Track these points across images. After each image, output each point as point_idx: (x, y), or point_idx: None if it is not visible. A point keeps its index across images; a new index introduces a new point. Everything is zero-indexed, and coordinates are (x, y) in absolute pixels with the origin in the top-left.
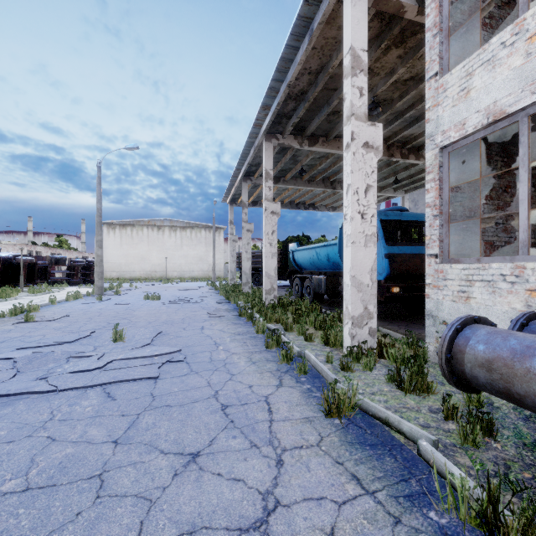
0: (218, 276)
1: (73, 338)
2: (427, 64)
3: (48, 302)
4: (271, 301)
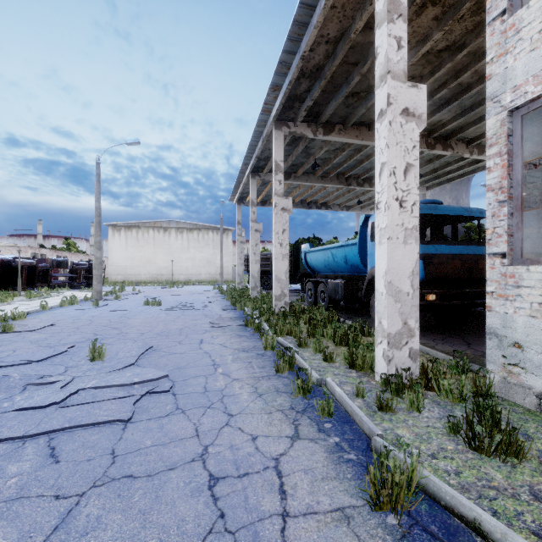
0: (226, 280)
1: (44, 355)
2: (488, 2)
3: (38, 308)
4: (282, 308)
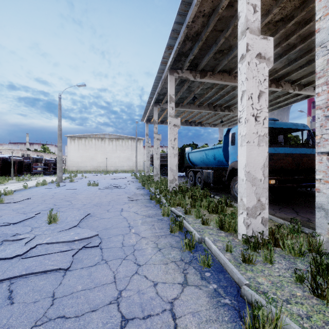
0: (139, 170)
1: (19, 219)
2: None
3: (22, 188)
4: (173, 188)
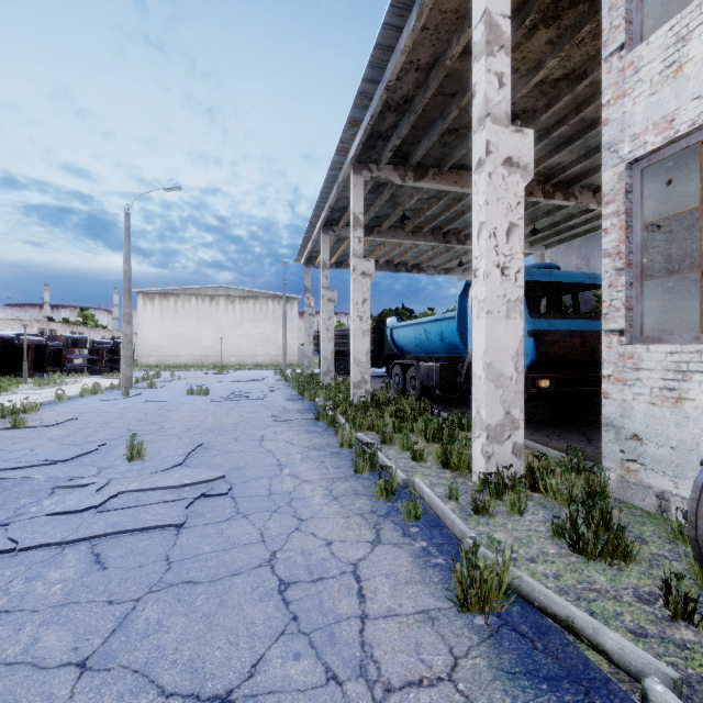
0: (290, 363)
1: (71, 455)
2: (605, 33)
3: (53, 399)
4: (362, 398)
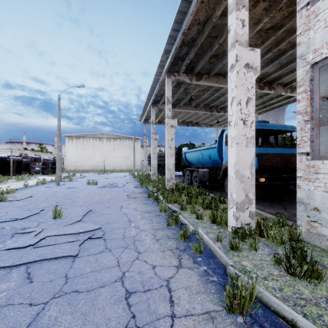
0: (136, 169)
1: (25, 215)
2: None
3: (23, 186)
4: (171, 187)
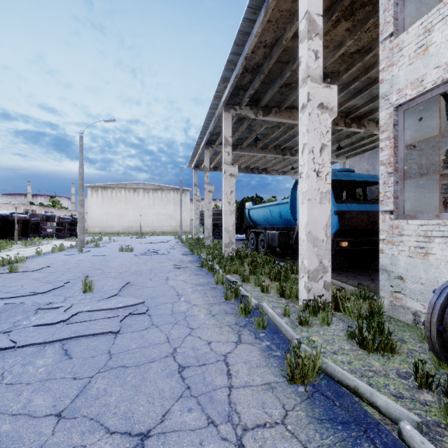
0: (184, 231)
1: (47, 289)
2: (381, 26)
3: (34, 254)
4: (230, 254)
